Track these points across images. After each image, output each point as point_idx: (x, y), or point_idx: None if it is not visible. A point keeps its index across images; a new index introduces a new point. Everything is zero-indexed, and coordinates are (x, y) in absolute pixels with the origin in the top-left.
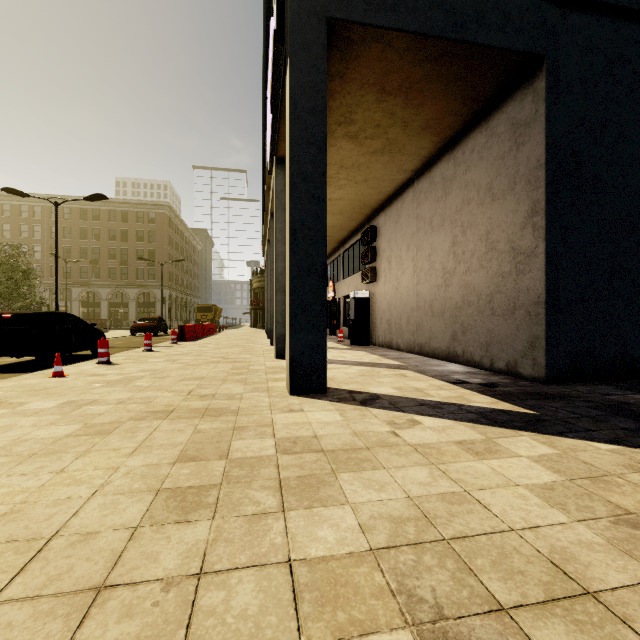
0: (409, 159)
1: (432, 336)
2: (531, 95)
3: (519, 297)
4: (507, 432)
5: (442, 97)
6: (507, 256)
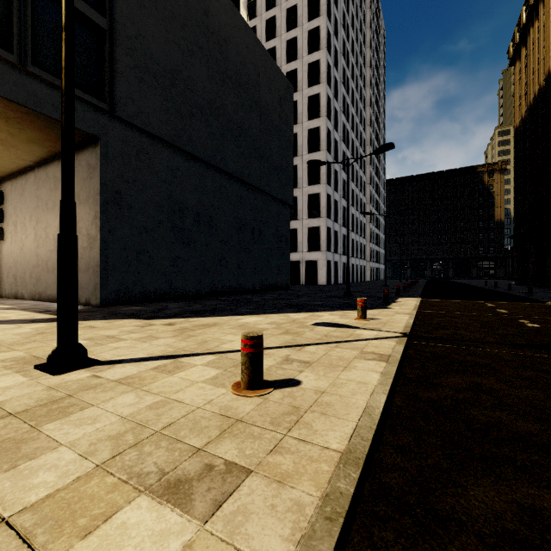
0: (25, 154)
1: (48, 286)
2: (95, 154)
3: (91, 262)
4: (35, 324)
5: (39, 131)
6: (86, 238)
